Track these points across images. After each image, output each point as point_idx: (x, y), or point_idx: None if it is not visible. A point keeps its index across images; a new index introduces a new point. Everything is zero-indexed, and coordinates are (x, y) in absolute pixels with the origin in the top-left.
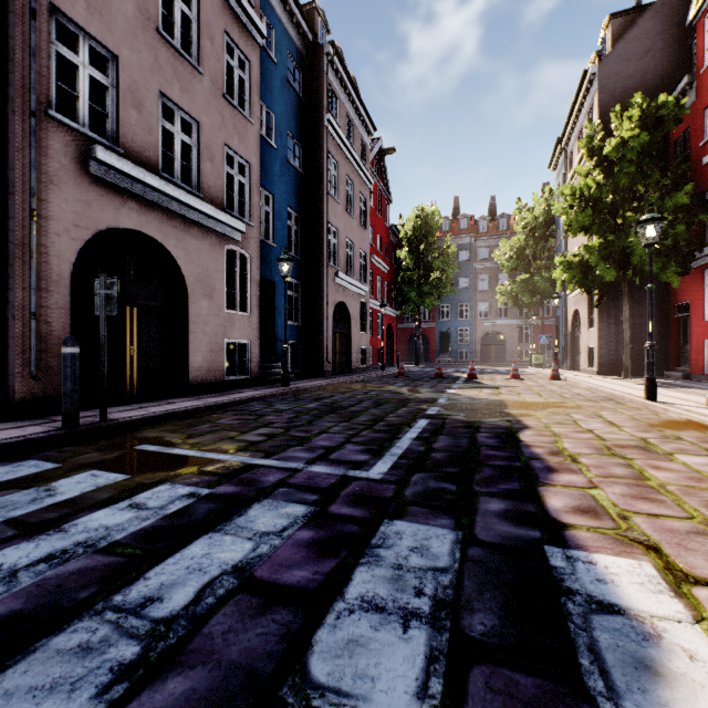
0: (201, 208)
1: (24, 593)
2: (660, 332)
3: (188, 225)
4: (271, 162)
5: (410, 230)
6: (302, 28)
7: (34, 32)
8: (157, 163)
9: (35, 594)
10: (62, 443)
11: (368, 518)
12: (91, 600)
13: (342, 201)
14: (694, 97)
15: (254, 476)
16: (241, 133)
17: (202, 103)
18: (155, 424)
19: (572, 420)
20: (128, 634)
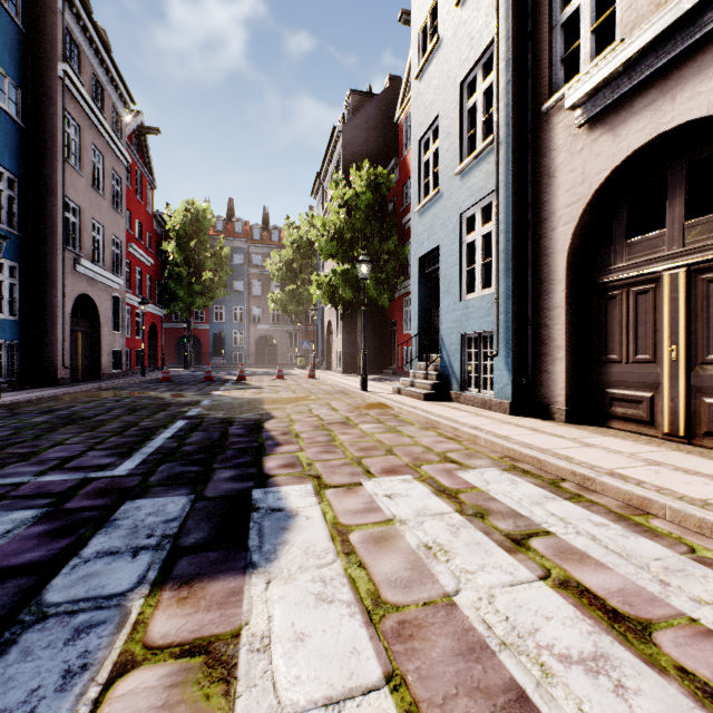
0: None
1: None
2: (382, 341)
3: None
4: None
5: (180, 223)
6: None
7: None
8: None
9: None
10: None
11: (110, 504)
12: None
13: (86, 174)
14: (398, 175)
15: None
16: None
17: None
18: None
19: (309, 409)
20: None
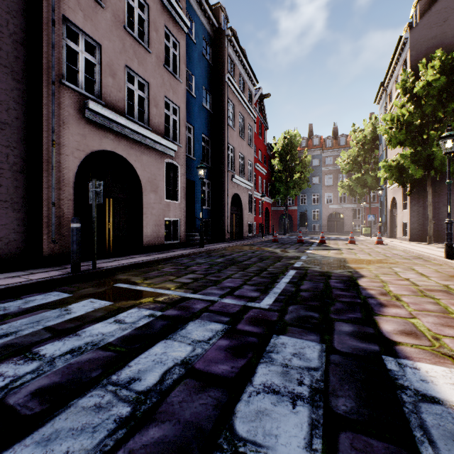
0: (150, 136)
1: (60, 372)
2: None
3: (142, 147)
4: (192, 106)
5: (280, 146)
6: (211, 20)
7: (54, 33)
8: (124, 109)
9: (66, 373)
10: (71, 281)
11: (263, 333)
12: (98, 377)
13: (236, 129)
14: None
15: (188, 304)
16: (174, 88)
17: (151, 71)
18: (124, 270)
19: (394, 272)
20: (123, 399)
